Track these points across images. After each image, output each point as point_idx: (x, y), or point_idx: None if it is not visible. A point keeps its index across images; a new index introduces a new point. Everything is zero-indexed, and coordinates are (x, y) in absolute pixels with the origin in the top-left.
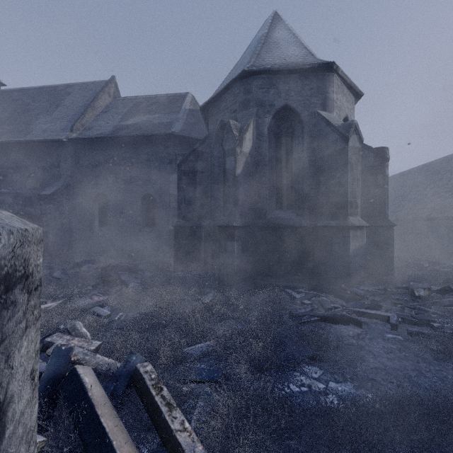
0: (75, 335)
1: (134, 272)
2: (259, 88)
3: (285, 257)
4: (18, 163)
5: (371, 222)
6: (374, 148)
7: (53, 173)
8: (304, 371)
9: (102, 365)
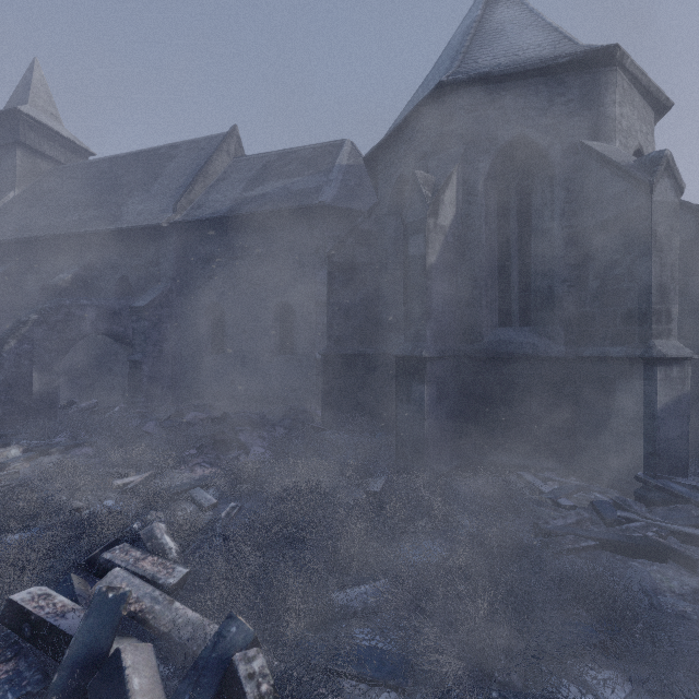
0: (151, 549)
1: (259, 428)
2: (468, 110)
3: (518, 413)
4: (106, 263)
5: (692, 348)
6: (697, 205)
7: (150, 274)
8: (587, 685)
9: (182, 627)
